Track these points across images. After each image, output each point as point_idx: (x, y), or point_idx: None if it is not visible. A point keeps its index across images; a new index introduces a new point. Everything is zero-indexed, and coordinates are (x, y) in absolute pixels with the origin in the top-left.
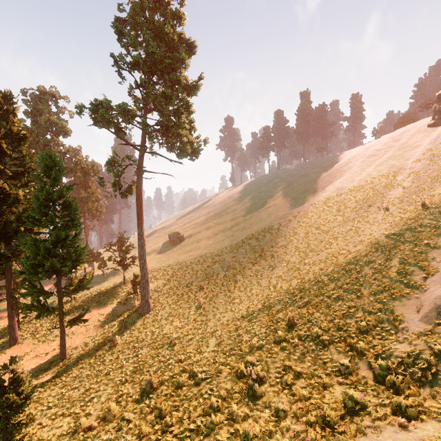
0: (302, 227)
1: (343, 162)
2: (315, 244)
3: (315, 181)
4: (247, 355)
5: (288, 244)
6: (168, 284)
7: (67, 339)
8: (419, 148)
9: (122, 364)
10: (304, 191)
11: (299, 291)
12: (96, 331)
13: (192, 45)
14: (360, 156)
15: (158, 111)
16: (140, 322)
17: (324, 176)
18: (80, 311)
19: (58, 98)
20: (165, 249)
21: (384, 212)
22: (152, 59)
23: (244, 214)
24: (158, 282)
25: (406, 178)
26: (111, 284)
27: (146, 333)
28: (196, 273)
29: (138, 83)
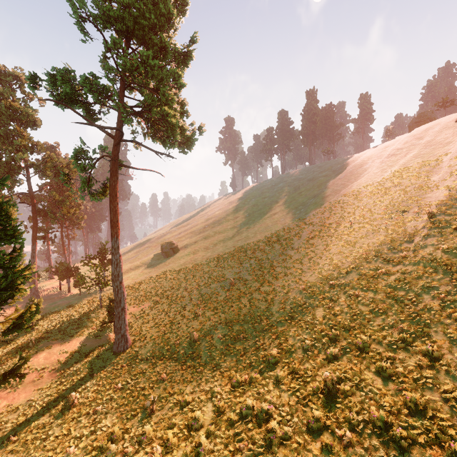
0: (319, 237)
1: (357, 163)
2: (340, 259)
3: (326, 185)
4: (265, 456)
5: (304, 259)
6: (155, 308)
7: (8, 392)
8: (452, 144)
9: (68, 452)
10: (313, 196)
11: (329, 327)
12: (52, 380)
13: (183, 1)
14: (376, 157)
15: (138, 84)
16: (112, 365)
17: (336, 179)
18: (37, 346)
19: (24, 81)
20: (157, 261)
21: (428, 219)
22: (129, 14)
23: (246, 222)
24: (143, 304)
25: (449, 177)
26: (86, 307)
27: (117, 386)
28: (190, 293)
29: (108, 43)
